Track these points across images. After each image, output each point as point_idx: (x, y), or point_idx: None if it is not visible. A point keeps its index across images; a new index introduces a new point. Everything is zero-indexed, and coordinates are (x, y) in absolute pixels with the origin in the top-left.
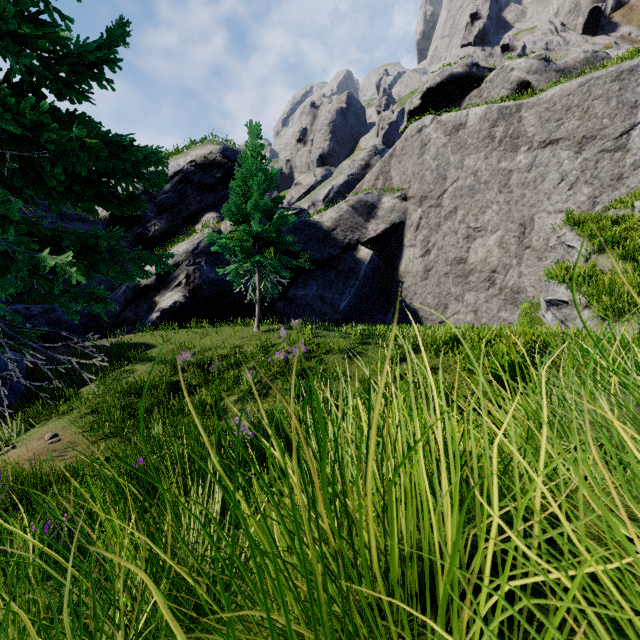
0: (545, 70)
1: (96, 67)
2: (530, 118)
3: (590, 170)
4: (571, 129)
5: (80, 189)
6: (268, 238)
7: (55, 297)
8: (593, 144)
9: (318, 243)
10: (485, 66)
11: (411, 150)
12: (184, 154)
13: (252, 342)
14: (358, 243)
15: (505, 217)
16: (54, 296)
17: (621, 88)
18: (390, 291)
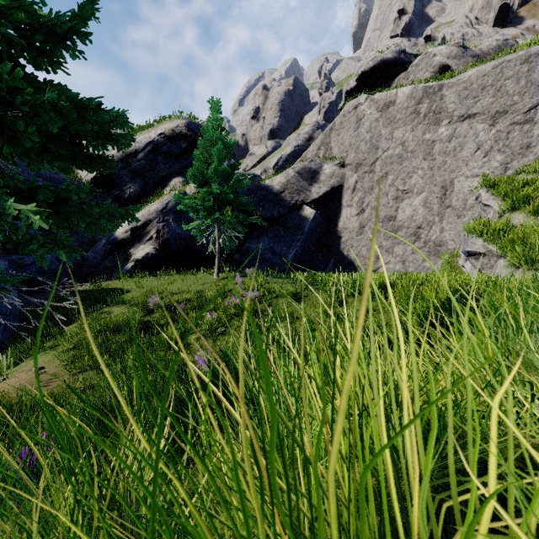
0: (463, 55)
1: (68, 39)
2: (450, 96)
3: (502, 140)
4: (486, 105)
5: (54, 148)
6: (226, 198)
7: (25, 244)
8: (505, 118)
9: (269, 203)
10: (411, 53)
11: (348, 124)
12: (155, 128)
13: (212, 287)
14: (303, 203)
15: (429, 181)
16: (24, 243)
17: (529, 69)
18: (330, 244)
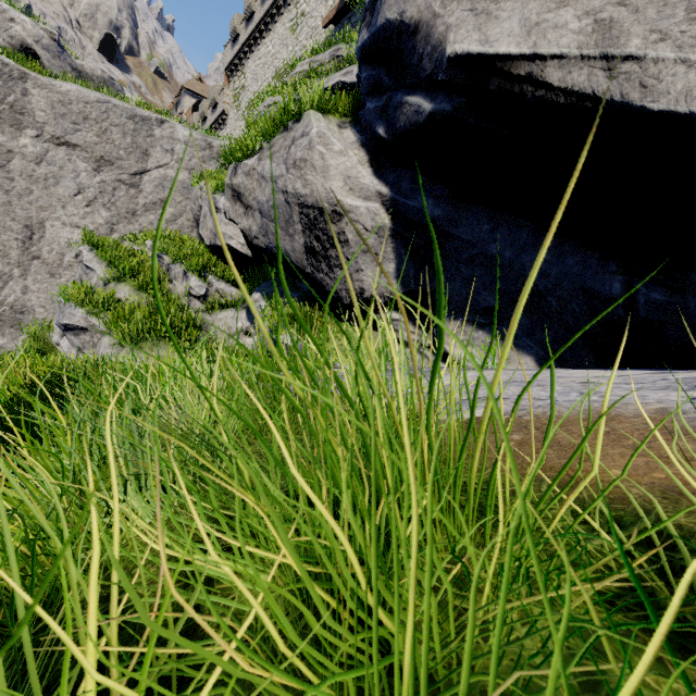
0: (59, 56)
1: None
2: (40, 99)
3: (109, 194)
4: (90, 142)
5: None
6: None
7: None
8: (112, 169)
9: None
10: None
11: None
12: None
13: None
14: None
15: (3, 209)
16: None
17: (136, 130)
18: None
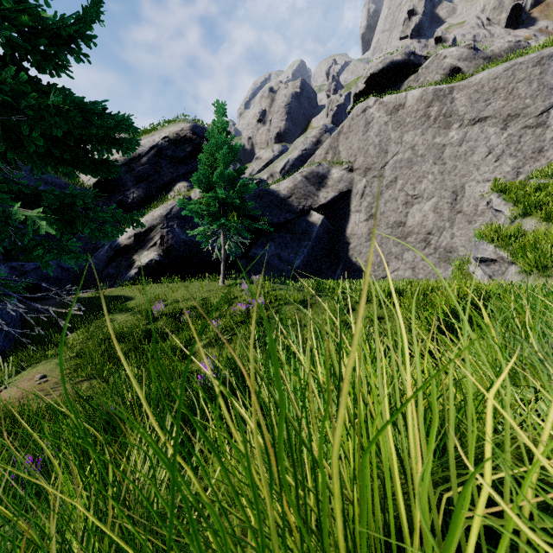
0: (474, 57)
1: (73, 42)
2: (461, 99)
3: (514, 144)
4: (497, 108)
5: (58, 153)
6: (232, 203)
7: (30, 249)
8: (517, 121)
9: (276, 209)
10: (421, 54)
11: (357, 128)
12: (159, 131)
13: (218, 295)
14: (310, 209)
15: (439, 186)
16: (29, 248)
17: (542, 72)
18: (338, 251)
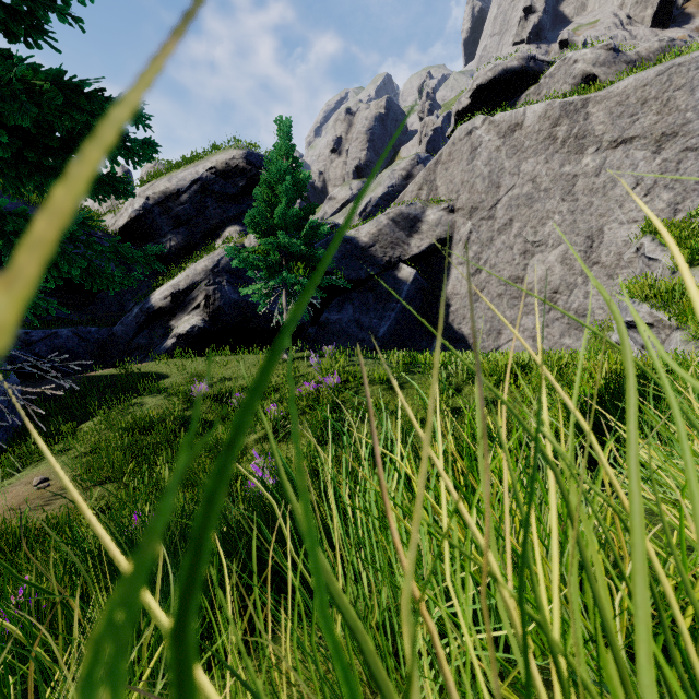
0: (614, 62)
1: None
2: (599, 114)
3: (671, 172)
4: (648, 125)
5: (35, 158)
6: (297, 251)
7: None
8: (674, 142)
9: (354, 261)
10: (544, 59)
11: (459, 155)
12: (203, 160)
13: (278, 371)
14: (399, 261)
15: (569, 229)
16: None
17: None
18: (435, 315)
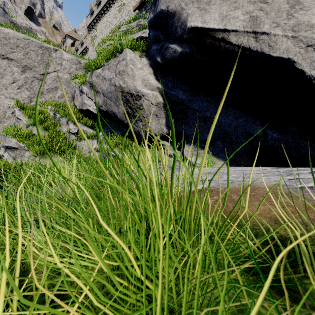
0: (4, 15)
1: None
2: None
3: (29, 84)
4: (19, 58)
5: None
6: None
7: None
8: (30, 72)
9: None
10: None
11: None
12: None
13: None
14: None
15: None
16: None
17: (43, 53)
18: None
